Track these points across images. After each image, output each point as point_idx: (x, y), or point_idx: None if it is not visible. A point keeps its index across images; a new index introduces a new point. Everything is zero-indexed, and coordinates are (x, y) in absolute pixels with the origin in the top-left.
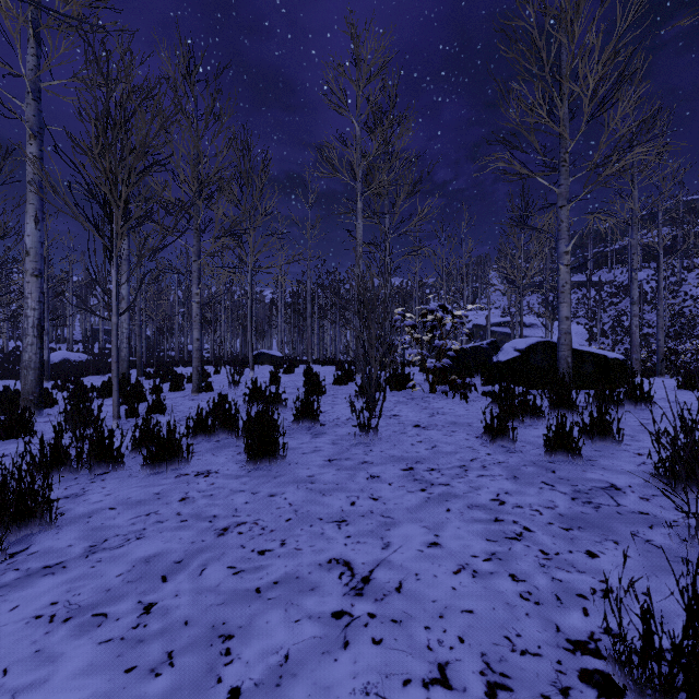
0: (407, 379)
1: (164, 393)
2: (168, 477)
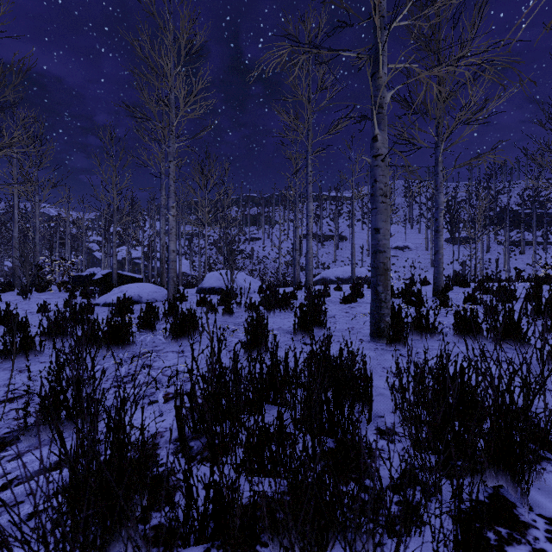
0: (48, 288)
1: None
2: None
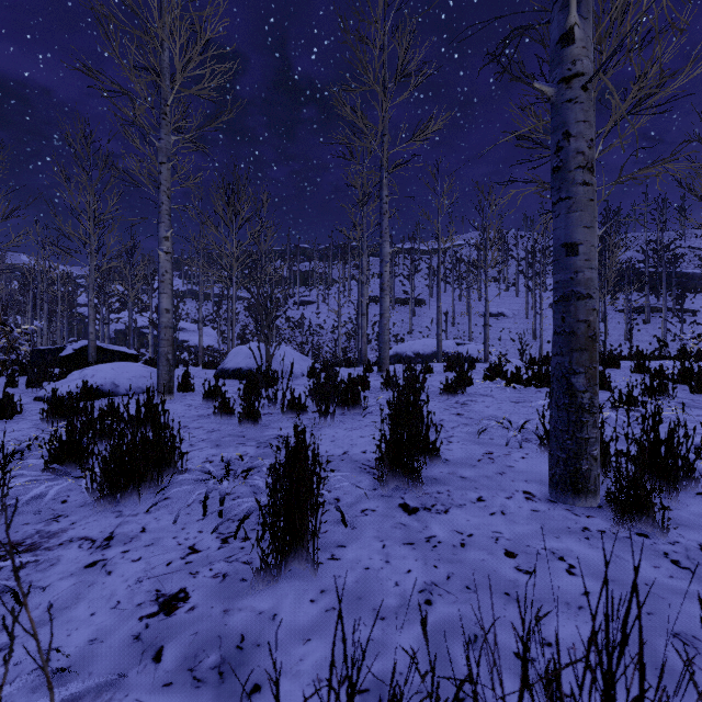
0: None
1: None
2: None
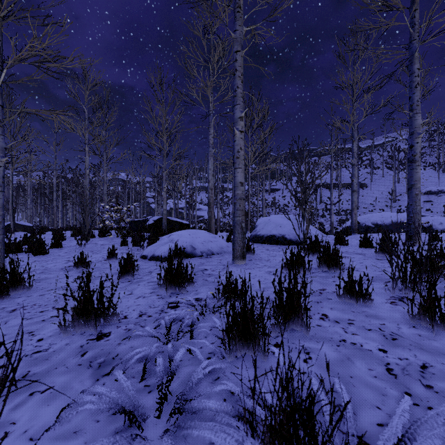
0: (108, 233)
1: None
2: None
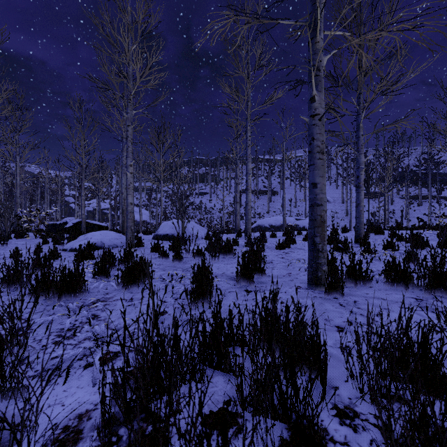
0: (26, 234)
1: None
2: None
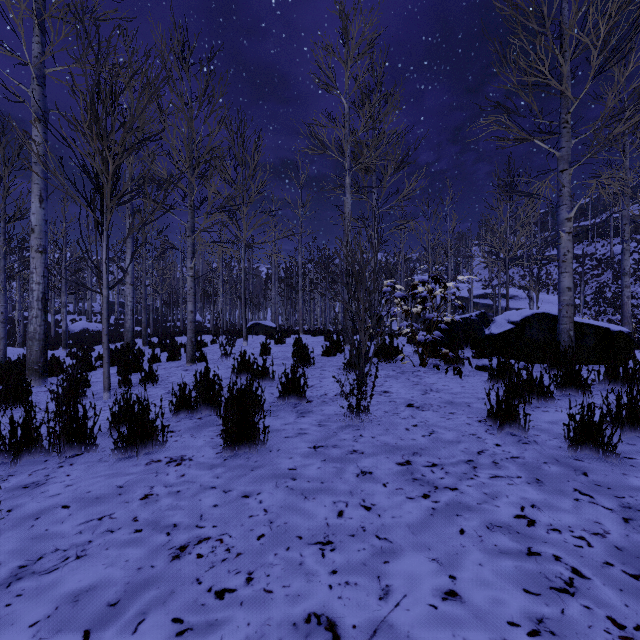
0: (396, 351)
1: (161, 363)
2: (138, 464)
